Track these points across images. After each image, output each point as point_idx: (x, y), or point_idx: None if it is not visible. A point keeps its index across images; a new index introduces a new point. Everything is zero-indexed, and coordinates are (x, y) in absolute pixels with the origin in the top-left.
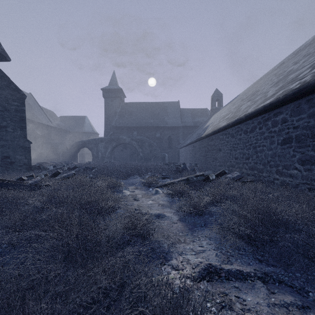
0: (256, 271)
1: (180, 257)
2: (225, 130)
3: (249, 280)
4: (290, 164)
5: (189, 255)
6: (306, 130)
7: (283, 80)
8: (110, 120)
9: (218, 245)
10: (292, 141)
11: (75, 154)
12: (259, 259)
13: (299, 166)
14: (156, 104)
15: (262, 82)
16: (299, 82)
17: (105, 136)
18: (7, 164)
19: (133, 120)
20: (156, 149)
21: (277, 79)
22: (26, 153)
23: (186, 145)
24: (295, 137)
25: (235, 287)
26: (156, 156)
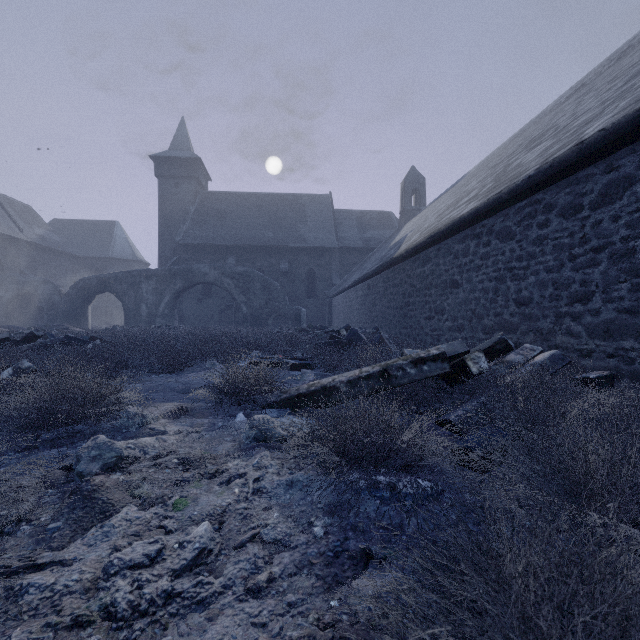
0: None
1: None
2: (475, 224)
3: None
4: None
5: None
6: None
7: None
8: (173, 231)
9: None
10: None
11: (79, 309)
12: None
13: None
14: (280, 197)
15: (538, 127)
16: None
17: (161, 266)
18: None
19: (226, 232)
20: (279, 298)
21: (629, 74)
22: None
23: (350, 286)
24: None
25: None
26: (280, 312)
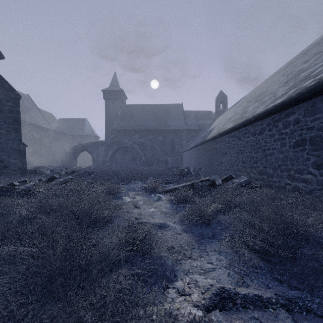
0: (277, 296)
1: (187, 277)
2: (231, 132)
3: (271, 308)
4: (303, 168)
5: (197, 275)
6: (322, 131)
7: (293, 79)
8: (111, 123)
9: (230, 262)
10: (306, 143)
11: (74, 158)
12: (278, 279)
13: (314, 170)
14: (158, 106)
15: (269, 83)
16: (314, 80)
17: (106, 139)
18: (0, 168)
19: (134, 123)
20: (158, 153)
21: (286, 79)
22: (21, 157)
23: (190, 148)
24: (309, 138)
25: (254, 318)
26: (159, 160)
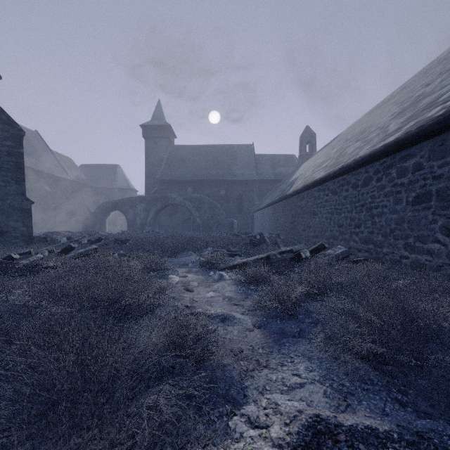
0: (400, 428)
1: (262, 398)
2: (323, 183)
3: (391, 448)
4: (427, 234)
5: (277, 394)
6: None
7: (411, 108)
8: (153, 171)
9: (326, 373)
10: (431, 198)
11: (101, 220)
12: (399, 400)
13: (443, 238)
14: (220, 147)
15: (374, 115)
16: (443, 107)
17: (146, 193)
18: None
19: (186, 171)
20: (220, 213)
21: (401, 109)
22: (24, 218)
23: (264, 207)
24: (435, 192)
25: None
26: (221, 223)
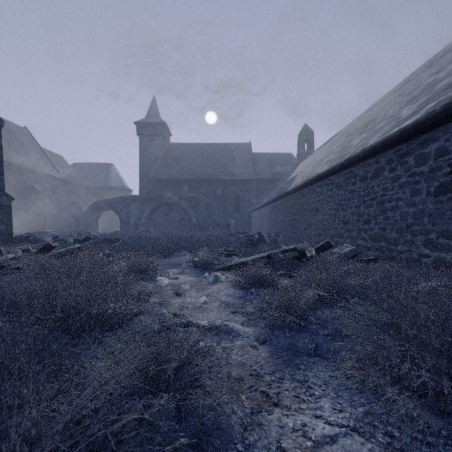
0: None
1: None
2: (326, 178)
3: None
4: None
5: None
6: None
7: (424, 93)
8: (148, 170)
9: (362, 414)
10: None
11: (93, 220)
12: None
13: None
14: (216, 146)
15: (377, 109)
16: None
17: (141, 193)
18: None
19: (182, 170)
20: (216, 213)
21: (410, 97)
22: (3, 216)
23: (262, 206)
24: None
25: None
26: (217, 222)
